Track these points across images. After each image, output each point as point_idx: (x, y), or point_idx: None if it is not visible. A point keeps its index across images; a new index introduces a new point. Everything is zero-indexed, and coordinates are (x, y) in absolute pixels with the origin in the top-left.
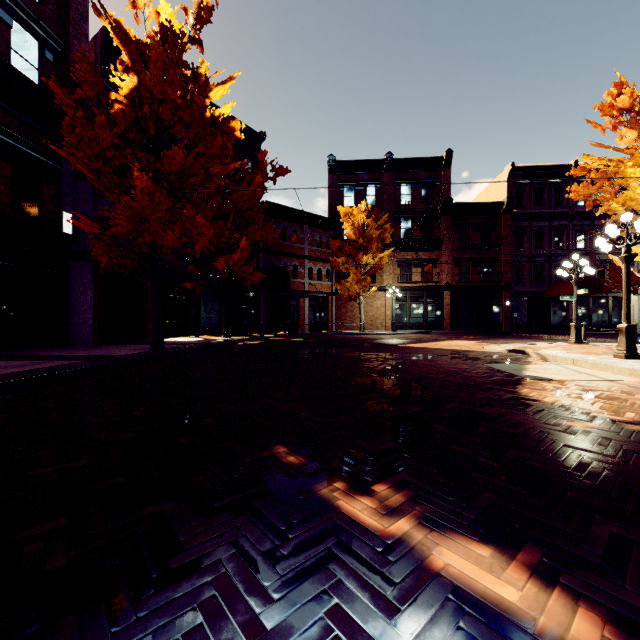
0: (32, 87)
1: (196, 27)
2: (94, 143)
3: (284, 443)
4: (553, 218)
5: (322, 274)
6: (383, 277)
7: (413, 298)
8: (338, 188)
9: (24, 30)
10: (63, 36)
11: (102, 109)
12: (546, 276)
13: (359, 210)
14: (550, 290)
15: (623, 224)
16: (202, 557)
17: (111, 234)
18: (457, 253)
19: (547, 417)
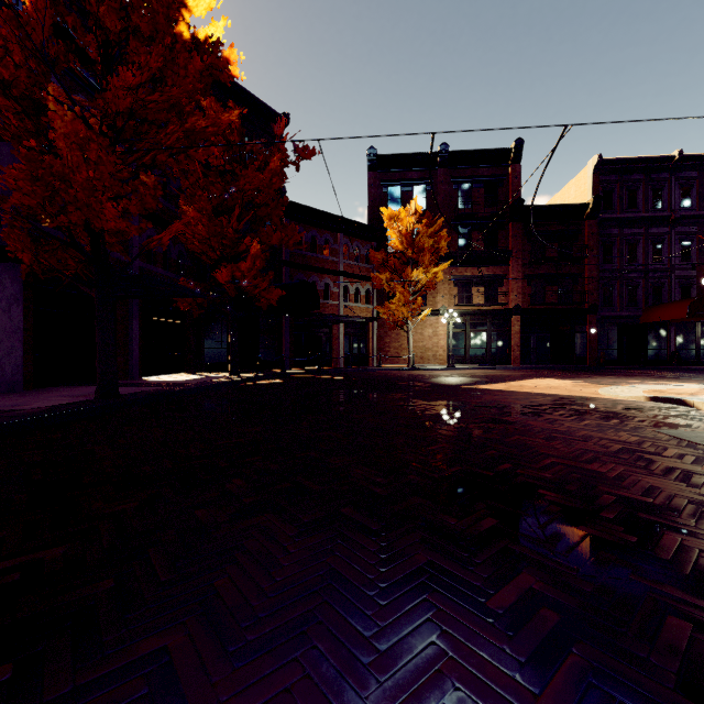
0: None
1: None
2: None
3: None
4: (650, 224)
5: (361, 295)
6: (436, 299)
7: (473, 324)
8: (380, 189)
9: None
10: None
11: (7, 10)
12: (641, 297)
13: (408, 212)
14: (648, 314)
15: None
16: None
17: (25, 213)
18: (529, 268)
19: None
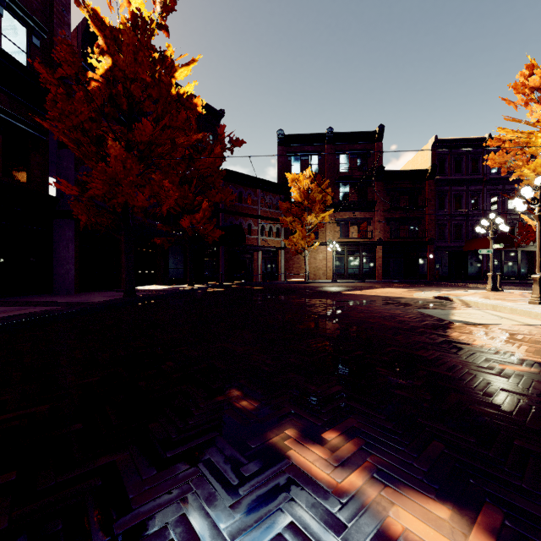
0: (20, 68)
1: (163, 15)
2: (73, 116)
3: (238, 387)
4: (470, 183)
5: (273, 231)
6: (325, 234)
7: (350, 252)
8: (286, 158)
9: (14, 19)
10: (48, 25)
11: (81, 87)
12: (464, 233)
13: (304, 176)
14: (468, 245)
15: (537, 187)
16: (149, 519)
17: (89, 196)
18: (388, 213)
19: (479, 360)
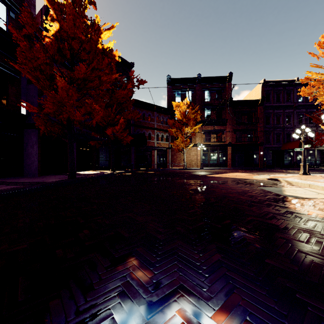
0: (1, 31)
1: None
2: (33, 60)
3: (135, 255)
4: (285, 108)
5: (164, 138)
6: (196, 139)
7: (211, 150)
8: (172, 92)
9: None
10: (21, 5)
11: (40, 43)
12: (282, 139)
13: (183, 104)
14: (284, 146)
15: None
16: None
17: (45, 113)
18: (235, 126)
19: (320, 228)
